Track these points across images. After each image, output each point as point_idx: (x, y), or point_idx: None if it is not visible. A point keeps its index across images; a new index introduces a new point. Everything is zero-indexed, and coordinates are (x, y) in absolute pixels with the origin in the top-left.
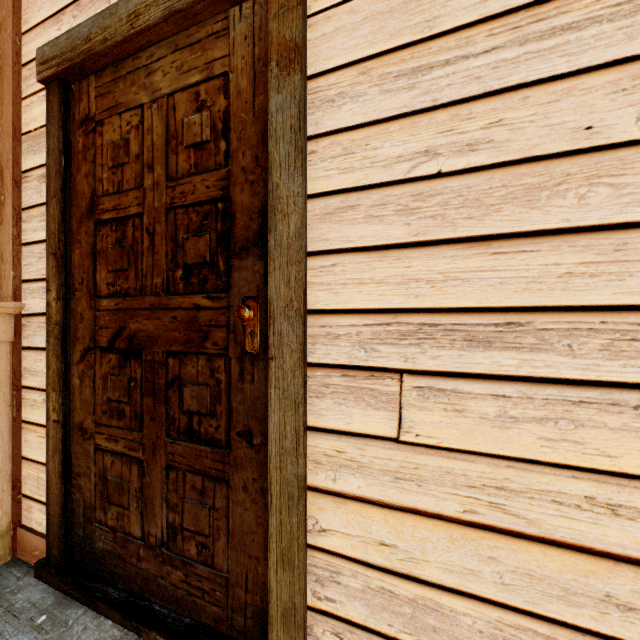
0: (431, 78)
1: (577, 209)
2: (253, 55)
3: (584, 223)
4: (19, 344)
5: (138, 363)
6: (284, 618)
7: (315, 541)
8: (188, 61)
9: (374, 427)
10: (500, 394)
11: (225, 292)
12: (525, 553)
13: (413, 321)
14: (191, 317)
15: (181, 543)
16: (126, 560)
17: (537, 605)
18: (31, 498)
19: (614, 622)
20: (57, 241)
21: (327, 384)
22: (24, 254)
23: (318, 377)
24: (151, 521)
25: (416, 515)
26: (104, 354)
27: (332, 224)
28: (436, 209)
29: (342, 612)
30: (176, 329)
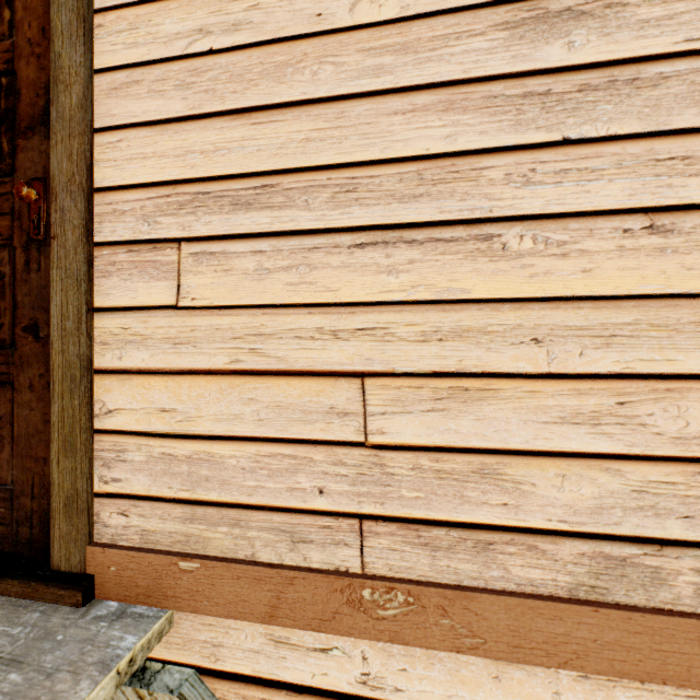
0: None
1: (312, 84)
2: None
3: (316, 96)
4: None
5: None
6: (67, 508)
7: (102, 425)
8: None
9: (157, 298)
10: (258, 250)
11: (10, 176)
12: (276, 388)
13: (190, 191)
14: None
15: None
16: None
17: (284, 431)
18: None
19: (336, 429)
20: None
21: (114, 262)
22: None
23: (105, 256)
24: None
25: (192, 375)
26: None
27: (119, 100)
28: (209, 84)
29: (128, 489)
30: None
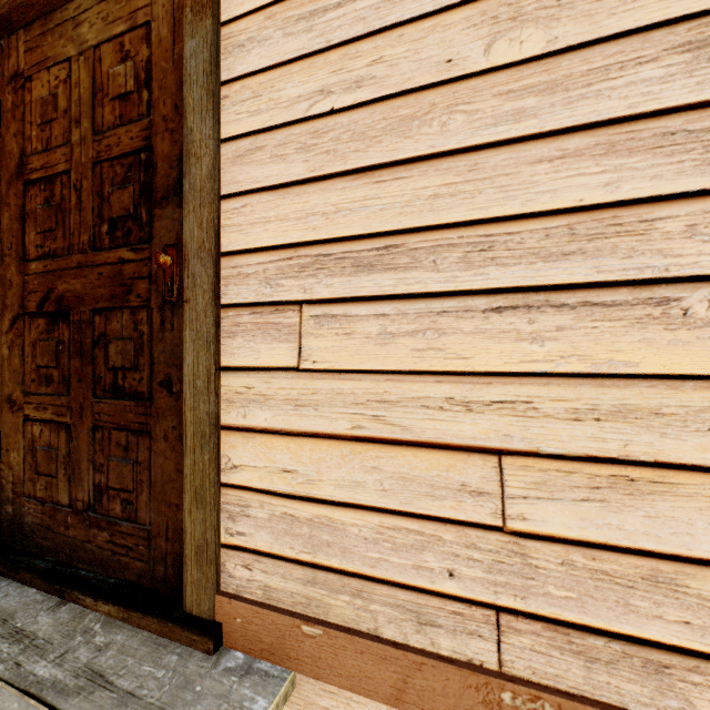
0: (326, 20)
1: (440, 136)
2: (173, 3)
3: (446, 148)
4: None
5: (66, 325)
6: (197, 556)
7: (228, 479)
8: (113, 11)
9: (278, 359)
10: (381, 313)
11: (148, 243)
12: (401, 458)
13: (311, 253)
14: (116, 272)
15: (107, 503)
16: (54, 530)
17: (410, 505)
18: None
19: (468, 508)
20: None
21: (238, 323)
22: None
23: (230, 317)
24: (78, 486)
25: (313, 438)
26: (33, 320)
27: (243, 166)
28: (330, 145)
29: (251, 544)
30: (102, 286)
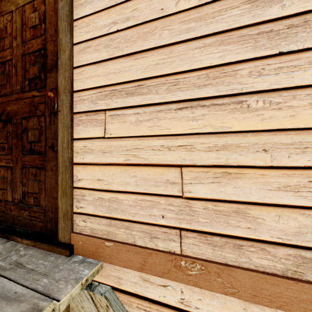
0: None
1: (159, 39)
2: None
3: (161, 44)
4: None
5: (10, 124)
6: (64, 217)
7: (76, 185)
8: None
9: (96, 134)
10: (136, 113)
11: (44, 88)
12: (144, 171)
13: (109, 89)
14: (31, 101)
15: (27, 199)
16: (6, 212)
17: (147, 190)
18: None
19: (169, 189)
20: None
21: (81, 120)
22: None
23: (77, 118)
24: (16, 193)
25: (110, 165)
26: None
27: (82, 54)
28: (116, 44)
29: (86, 211)
30: (25, 107)
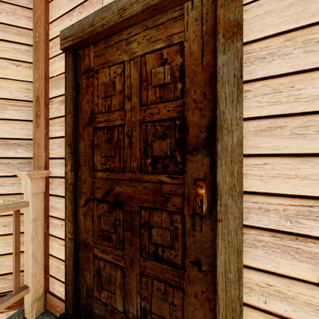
0: None
1: None
2: (201, 30)
3: None
4: (47, 192)
5: (121, 211)
6: None
7: None
8: (155, 35)
9: (298, 273)
10: None
11: (181, 174)
12: None
13: None
14: (157, 187)
15: None
16: None
17: None
18: (54, 277)
19: None
20: (71, 138)
21: (259, 240)
22: (50, 143)
23: (252, 234)
24: (129, 304)
25: None
26: (99, 203)
27: (263, 137)
28: None
29: None
30: (146, 193)
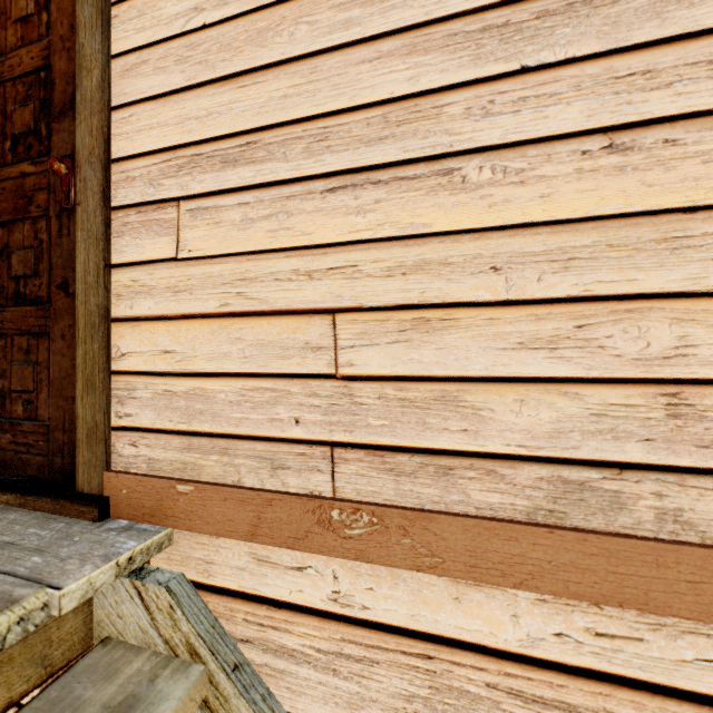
0: None
1: (289, 44)
2: None
3: (293, 55)
4: None
5: None
6: (88, 438)
7: (117, 367)
8: None
9: (160, 252)
10: (243, 202)
11: (47, 156)
12: (259, 327)
13: (187, 154)
14: (18, 185)
15: (10, 406)
16: None
17: (266, 367)
18: None
19: (310, 363)
20: None
21: (126, 223)
22: None
23: (120, 219)
24: None
25: (189, 320)
26: None
27: (130, 79)
28: (202, 56)
29: (137, 423)
30: (6, 200)
